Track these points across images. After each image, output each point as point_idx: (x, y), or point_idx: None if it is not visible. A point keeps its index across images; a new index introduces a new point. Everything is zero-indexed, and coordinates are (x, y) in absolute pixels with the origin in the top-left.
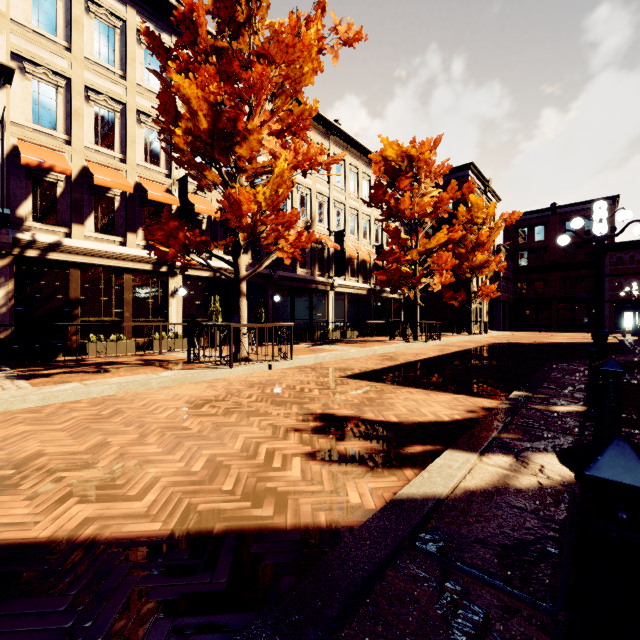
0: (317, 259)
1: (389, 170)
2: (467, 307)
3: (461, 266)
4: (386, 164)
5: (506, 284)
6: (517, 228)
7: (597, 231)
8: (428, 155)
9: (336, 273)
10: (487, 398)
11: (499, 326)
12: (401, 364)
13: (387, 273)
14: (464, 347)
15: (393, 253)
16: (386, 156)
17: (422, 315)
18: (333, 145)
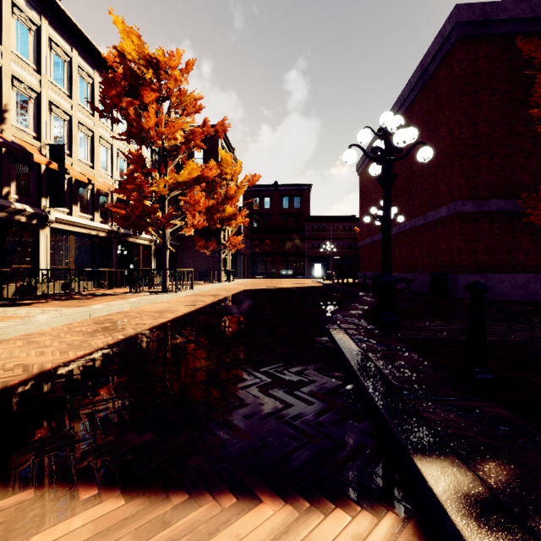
0: (15, 176)
1: (129, 74)
2: (218, 256)
3: (213, 216)
4: (125, 65)
5: (245, 240)
6: (252, 196)
7: (401, 138)
8: (179, 76)
9: (53, 202)
10: (345, 500)
11: (241, 274)
12: (123, 340)
13: (128, 208)
14: (218, 296)
15: (133, 179)
16: (124, 51)
17: (175, 264)
18: (49, 25)
